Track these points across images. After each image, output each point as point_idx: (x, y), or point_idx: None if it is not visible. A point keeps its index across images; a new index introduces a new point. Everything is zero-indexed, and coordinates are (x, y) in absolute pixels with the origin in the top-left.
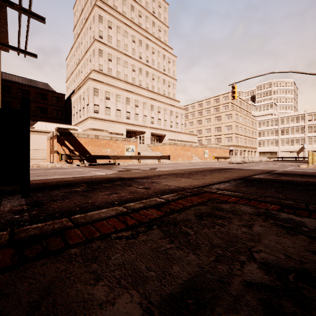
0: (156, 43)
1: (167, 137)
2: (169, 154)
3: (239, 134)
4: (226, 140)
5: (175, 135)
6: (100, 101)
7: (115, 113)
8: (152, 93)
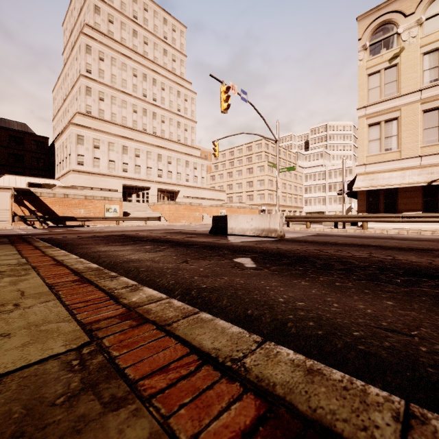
0: (167, 77)
1: (181, 193)
2: (168, 215)
3: (274, 190)
4: (258, 198)
5: (193, 191)
6: (87, 150)
7: (107, 165)
8: (160, 139)
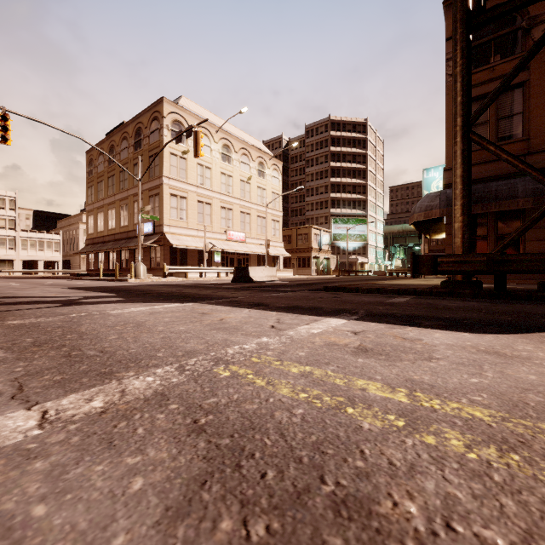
0: None
1: None
2: None
3: None
4: None
5: None
6: None
7: None
8: None
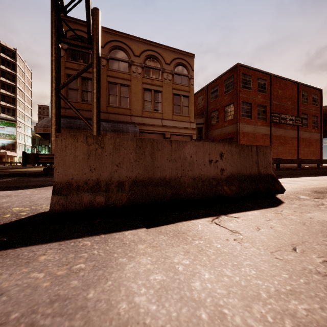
0: None
1: None
2: None
3: None
4: None
5: None
6: None
7: None
8: None
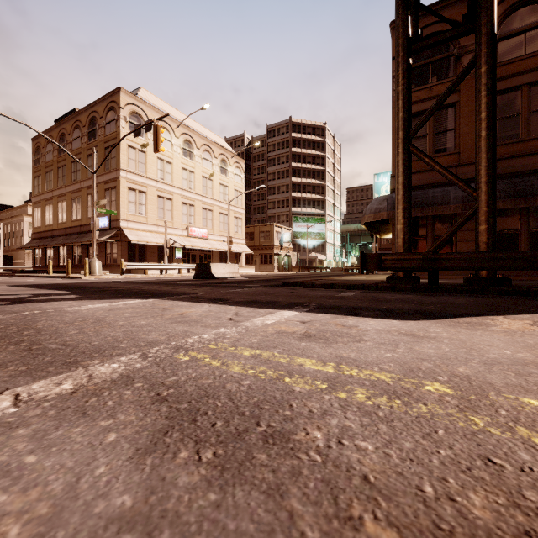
0: None
1: None
2: None
3: None
4: None
5: None
6: None
7: None
8: None
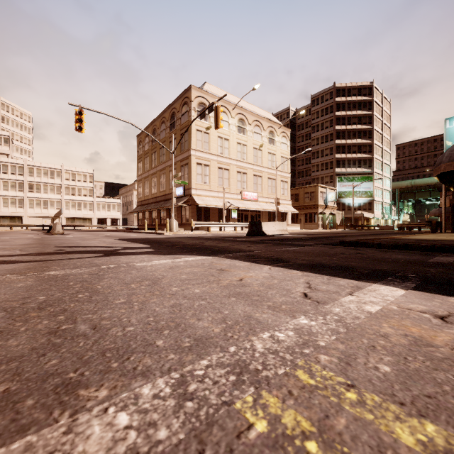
0: None
1: None
2: None
3: None
4: None
5: None
6: None
7: None
8: None
